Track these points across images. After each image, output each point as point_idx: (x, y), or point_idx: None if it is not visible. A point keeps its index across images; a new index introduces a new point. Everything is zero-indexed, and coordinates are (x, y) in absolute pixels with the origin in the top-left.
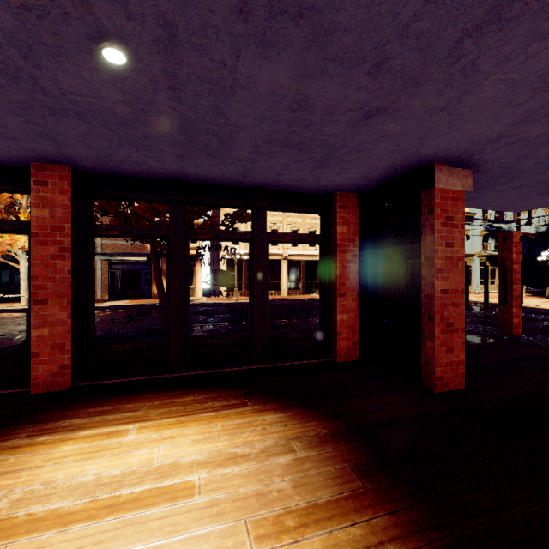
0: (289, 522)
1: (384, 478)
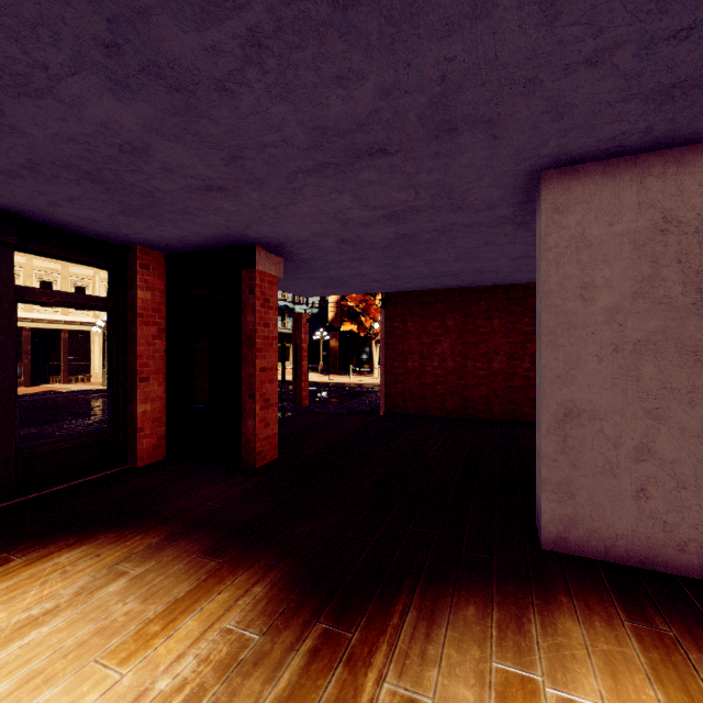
0: (154, 629)
1: (234, 548)
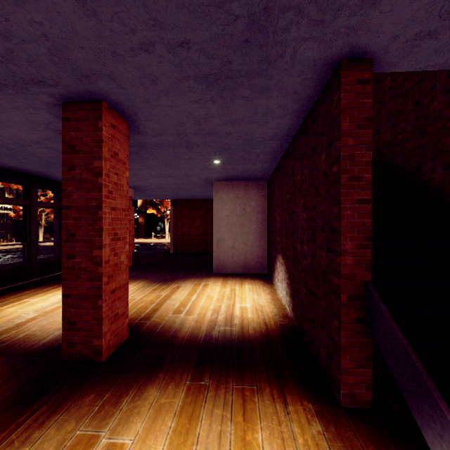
0: None
1: (132, 279)
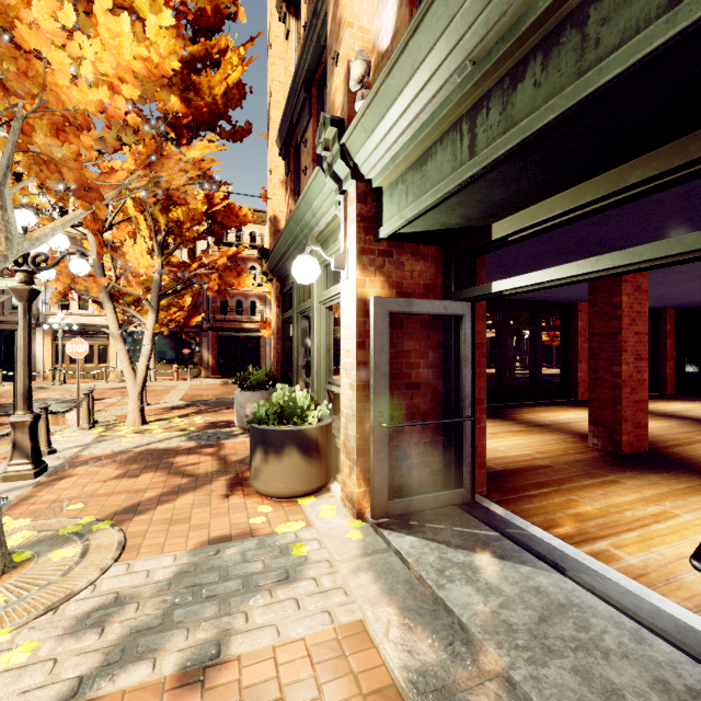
0: None
1: None
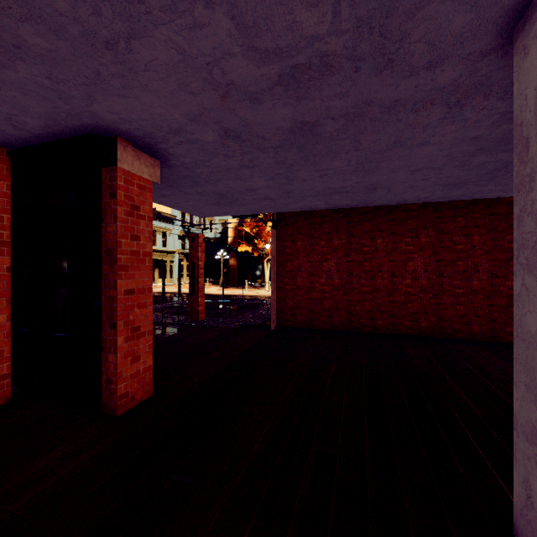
0: None
1: None
